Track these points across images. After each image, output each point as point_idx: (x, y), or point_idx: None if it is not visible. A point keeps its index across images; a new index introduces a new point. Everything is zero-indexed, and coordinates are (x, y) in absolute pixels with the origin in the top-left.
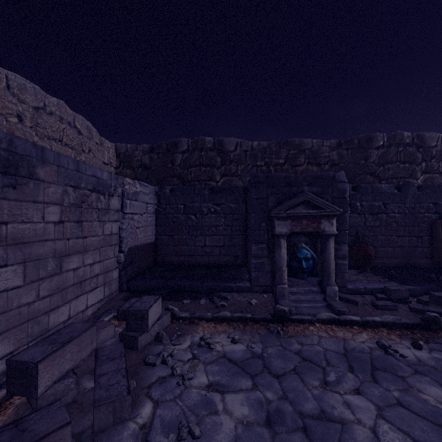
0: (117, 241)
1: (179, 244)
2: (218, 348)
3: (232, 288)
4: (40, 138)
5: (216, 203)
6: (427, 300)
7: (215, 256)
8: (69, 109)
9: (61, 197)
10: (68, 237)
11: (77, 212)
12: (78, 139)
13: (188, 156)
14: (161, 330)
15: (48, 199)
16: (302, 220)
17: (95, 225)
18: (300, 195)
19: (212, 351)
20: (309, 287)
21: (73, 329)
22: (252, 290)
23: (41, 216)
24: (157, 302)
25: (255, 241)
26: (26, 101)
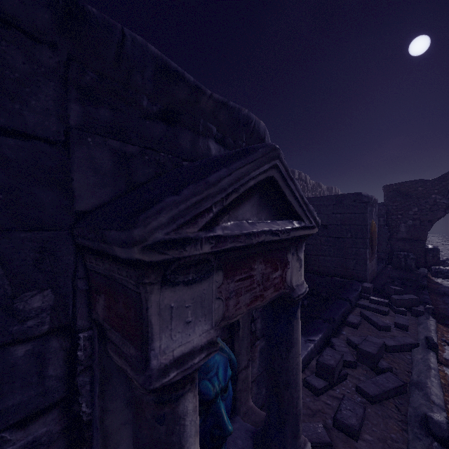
0: None
1: None
2: None
3: None
4: None
5: None
6: (351, 358)
7: None
8: None
9: None
10: None
11: None
12: None
13: None
14: None
15: None
16: (253, 264)
17: None
18: (262, 149)
19: None
20: None
21: None
22: None
23: None
24: None
25: None
26: None
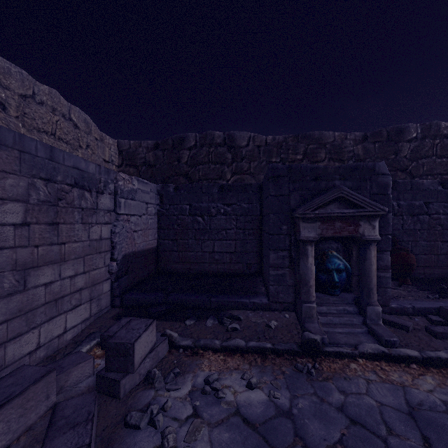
0: (108, 247)
1: (185, 249)
2: (229, 397)
3: (245, 305)
4: (28, 130)
5: (226, 203)
6: None
7: (225, 264)
8: (63, 99)
9: (25, 191)
10: (36, 244)
11: (50, 211)
12: (74, 133)
13: (195, 152)
14: (154, 364)
15: (4, 194)
16: (334, 222)
17: (78, 228)
18: (333, 190)
19: (220, 403)
20: (343, 306)
21: (19, 378)
22: (270, 307)
23: None
24: (148, 328)
25: (274, 248)
26: (11, 87)
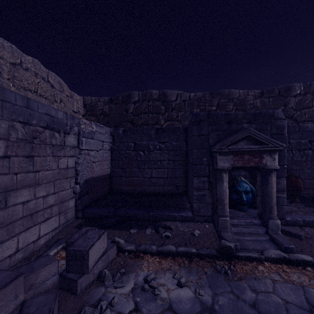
0: (73, 174)
1: (130, 175)
2: (163, 294)
3: (175, 217)
4: (17, 88)
5: (161, 141)
6: None
7: (160, 186)
8: (43, 67)
9: (6, 131)
10: (15, 172)
11: (26, 147)
12: (51, 91)
13: (138, 105)
14: (105, 265)
15: None
16: (243, 155)
17: (49, 160)
18: (243, 130)
19: (156, 299)
20: (250, 219)
21: None
22: (194, 219)
23: None
24: (101, 237)
25: (197, 174)
26: (4, 57)
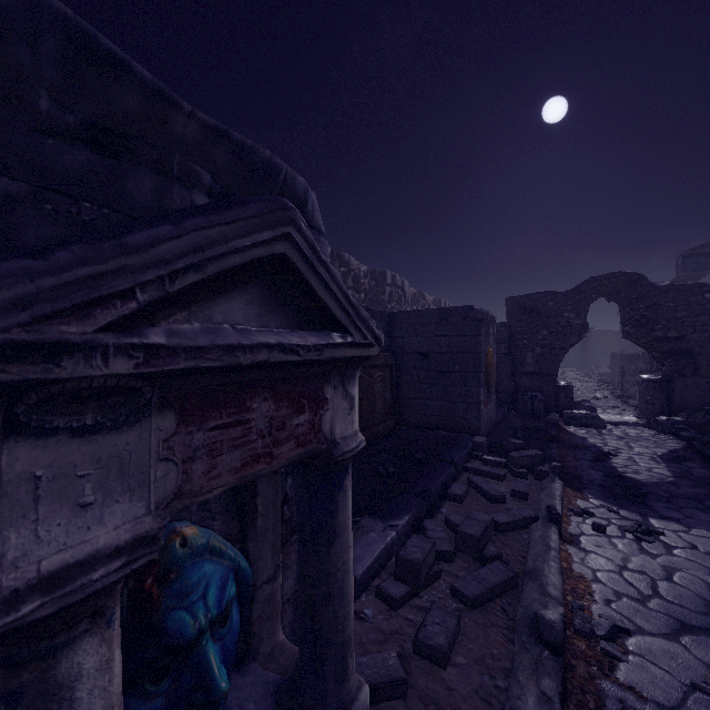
0: None
1: None
2: None
3: None
4: None
5: None
6: (449, 546)
7: None
8: None
9: None
10: None
11: None
12: None
13: None
14: None
15: None
16: (249, 401)
17: None
18: (257, 204)
19: None
20: None
21: None
22: None
23: None
24: None
25: None
26: None
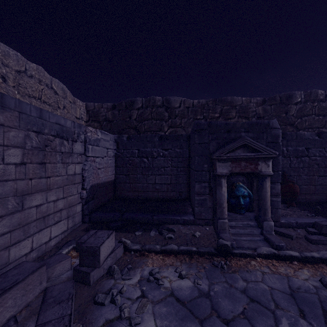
0: (80, 180)
1: (134, 182)
2: (166, 284)
3: (178, 221)
4: (22, 96)
5: (164, 148)
6: None
7: (163, 192)
8: (47, 73)
9: (22, 140)
10: (30, 177)
11: (40, 155)
12: (54, 97)
13: (142, 112)
14: (114, 262)
15: (9, 143)
16: (241, 162)
17: (59, 166)
18: (239, 139)
19: (160, 288)
20: (247, 222)
21: (21, 270)
22: (195, 223)
23: (1, 158)
24: (109, 237)
25: (198, 180)
26: (9, 65)
